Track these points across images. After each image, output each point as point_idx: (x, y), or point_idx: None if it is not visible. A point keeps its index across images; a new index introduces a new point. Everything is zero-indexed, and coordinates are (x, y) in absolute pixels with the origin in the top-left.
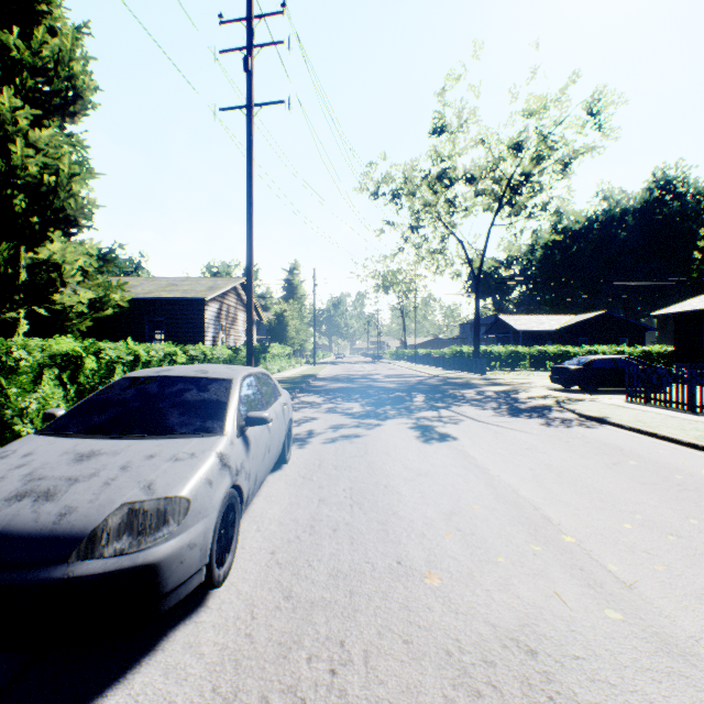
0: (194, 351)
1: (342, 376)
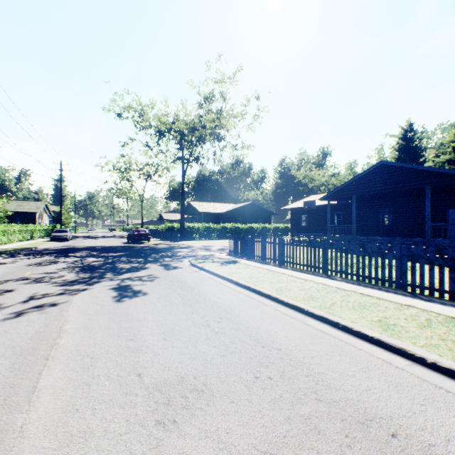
0: (40, 227)
1: (87, 235)
